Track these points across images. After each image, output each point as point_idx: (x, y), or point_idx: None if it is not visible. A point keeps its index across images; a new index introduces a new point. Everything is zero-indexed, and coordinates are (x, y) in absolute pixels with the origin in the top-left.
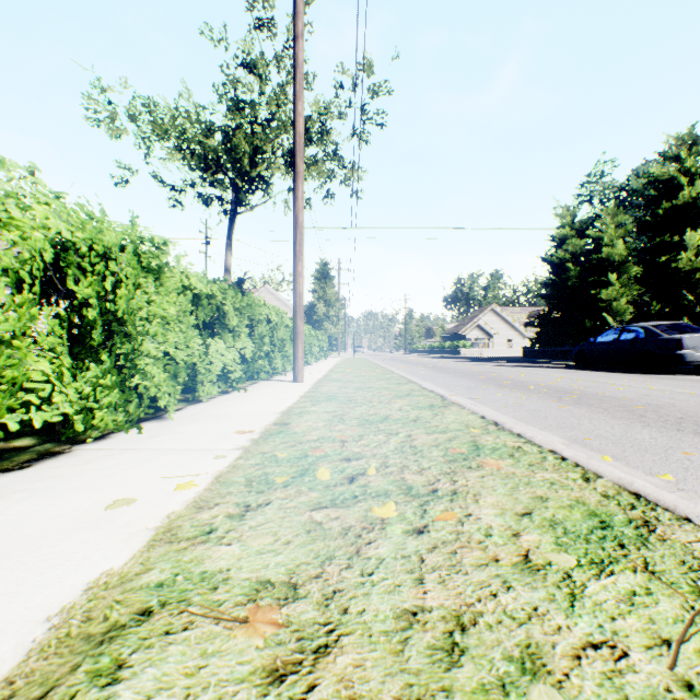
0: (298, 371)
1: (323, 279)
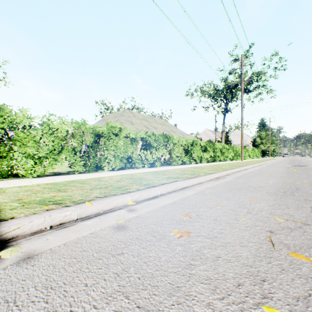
0: (241, 159)
1: (261, 126)
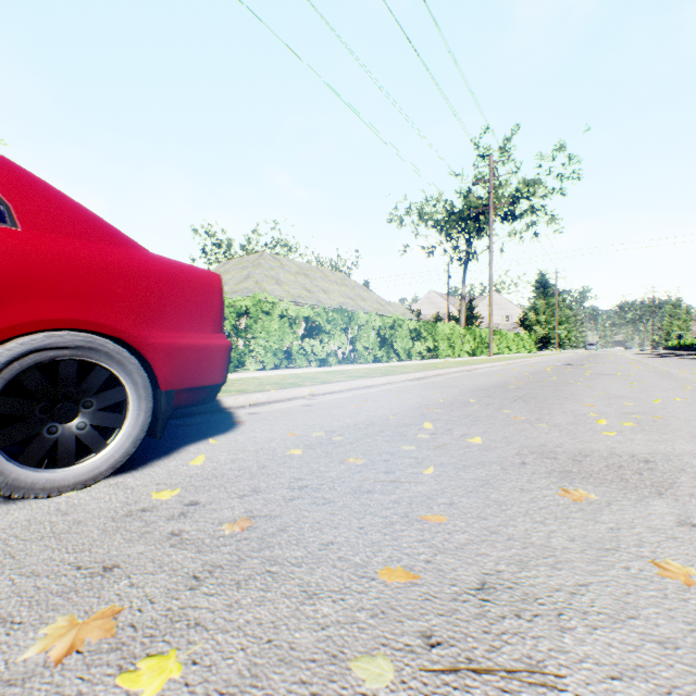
0: (490, 353)
1: (540, 287)
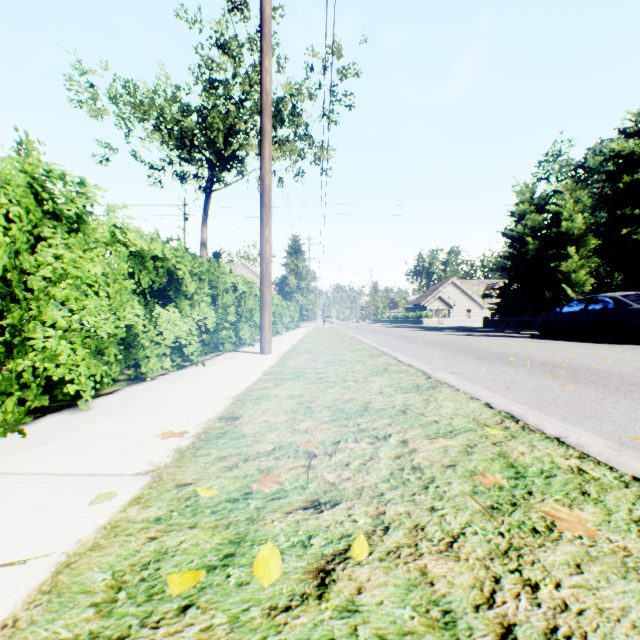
0: (264, 342)
1: (294, 254)
